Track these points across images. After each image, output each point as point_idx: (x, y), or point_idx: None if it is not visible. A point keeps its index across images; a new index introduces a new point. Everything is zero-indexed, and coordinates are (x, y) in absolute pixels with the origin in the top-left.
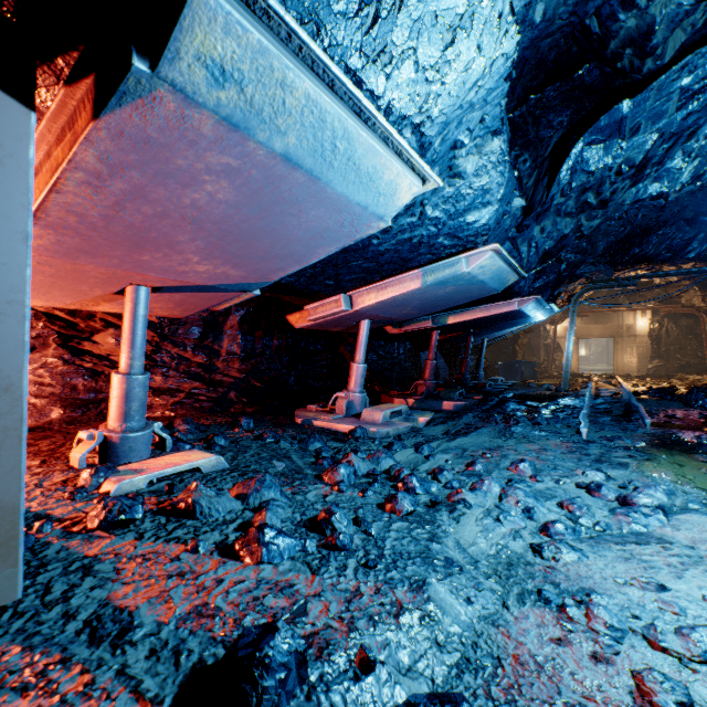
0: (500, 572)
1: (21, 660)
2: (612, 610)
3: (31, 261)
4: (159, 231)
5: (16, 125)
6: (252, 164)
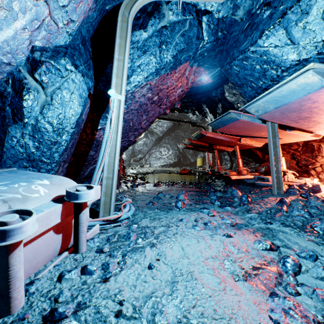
0: (261, 230)
1: (260, 195)
2: (228, 226)
3: (271, 143)
4: (313, 121)
5: (268, 125)
6: (278, 111)
